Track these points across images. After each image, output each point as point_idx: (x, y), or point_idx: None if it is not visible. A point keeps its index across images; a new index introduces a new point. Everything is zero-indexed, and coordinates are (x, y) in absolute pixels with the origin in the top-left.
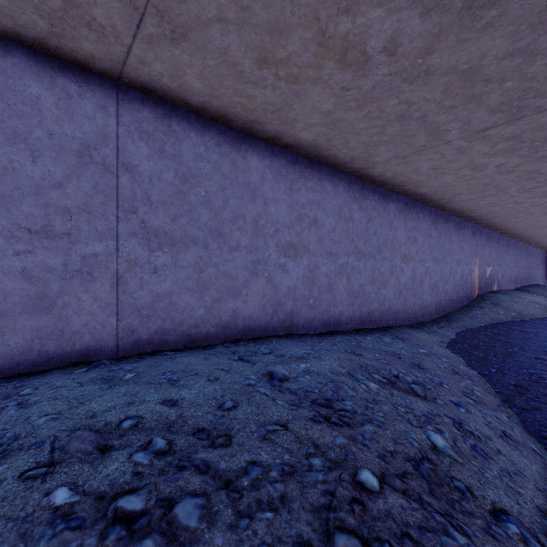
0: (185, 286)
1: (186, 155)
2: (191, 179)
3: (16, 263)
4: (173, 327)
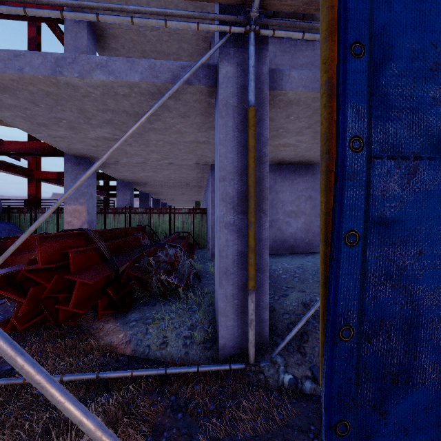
0: None
1: None
2: None
3: (316, 223)
4: None
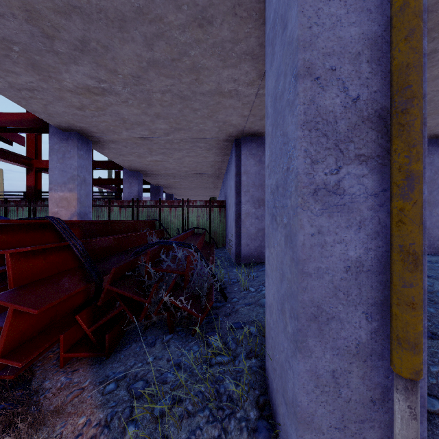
0: (435, 225)
1: (436, 161)
2: (438, 172)
3: None
4: (429, 245)
